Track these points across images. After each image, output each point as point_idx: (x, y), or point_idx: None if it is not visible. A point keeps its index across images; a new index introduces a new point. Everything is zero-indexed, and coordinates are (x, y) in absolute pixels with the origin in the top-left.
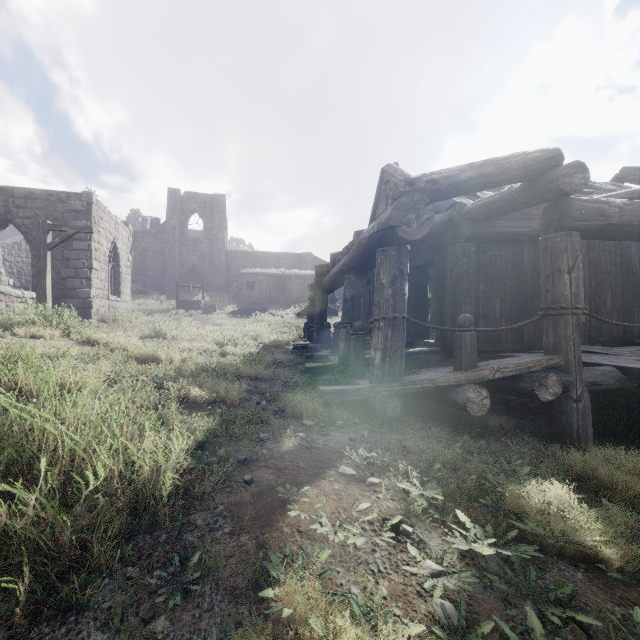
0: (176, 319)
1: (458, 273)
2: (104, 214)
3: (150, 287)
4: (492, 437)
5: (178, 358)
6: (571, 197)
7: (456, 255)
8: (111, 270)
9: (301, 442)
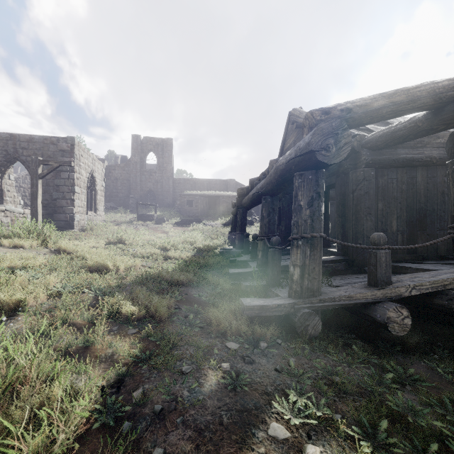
0: (136, 228)
1: (359, 194)
2: (84, 152)
3: (120, 205)
4: (409, 352)
5: (124, 267)
6: None
7: (357, 178)
8: (90, 193)
9: (225, 381)
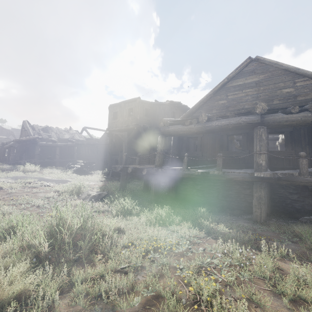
0: None
1: (31, 148)
2: None
3: None
4: None
5: None
6: (38, 142)
7: (30, 146)
8: None
9: None
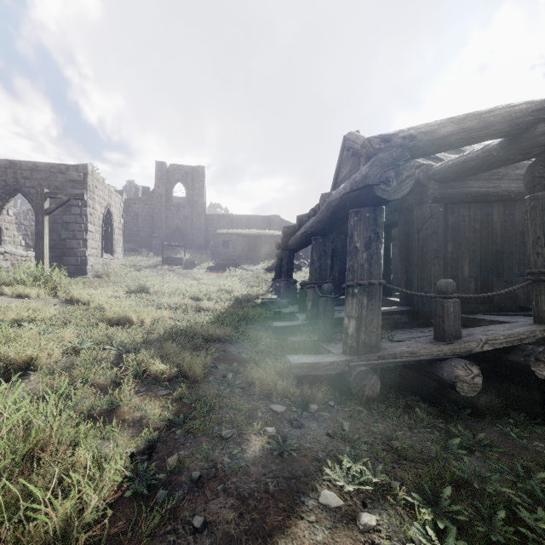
0: (161, 274)
1: (426, 234)
2: (98, 183)
3: (141, 246)
4: (480, 416)
5: (149, 319)
6: None
7: (423, 216)
8: (105, 232)
9: (270, 446)
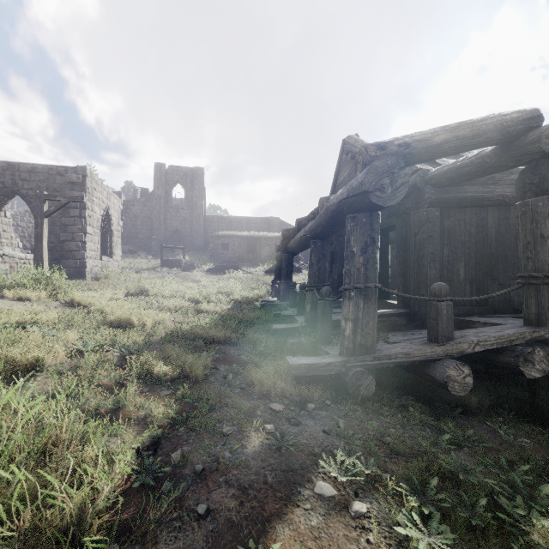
0: (160, 276)
1: (422, 237)
2: (97, 185)
3: (140, 248)
4: (472, 415)
5: (150, 322)
6: None
7: (420, 220)
8: (104, 234)
9: (269, 442)
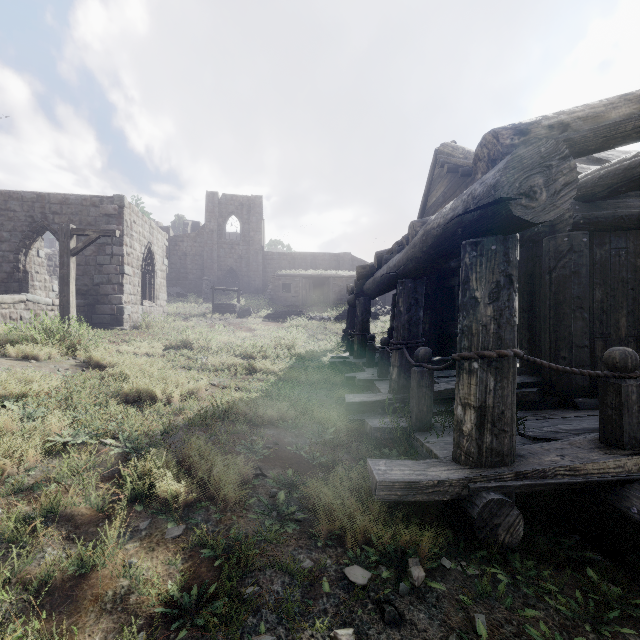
0: (210, 324)
1: (562, 274)
2: (137, 218)
3: (189, 290)
4: None
5: (179, 393)
6: None
7: (558, 249)
8: (146, 275)
9: None
